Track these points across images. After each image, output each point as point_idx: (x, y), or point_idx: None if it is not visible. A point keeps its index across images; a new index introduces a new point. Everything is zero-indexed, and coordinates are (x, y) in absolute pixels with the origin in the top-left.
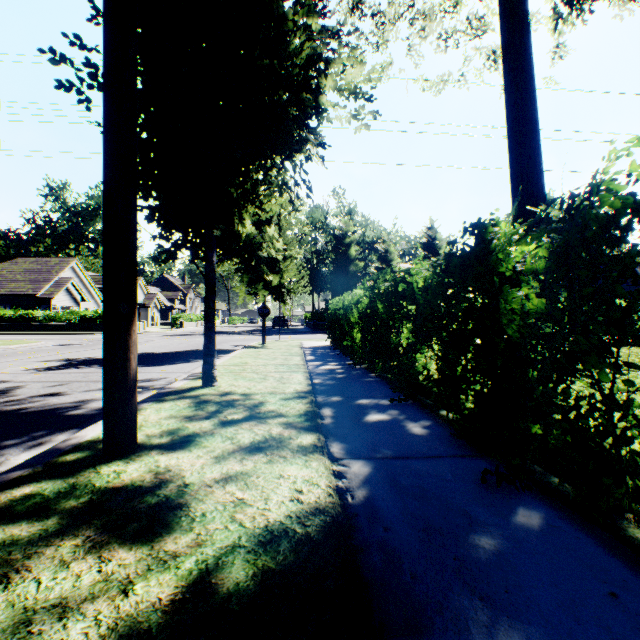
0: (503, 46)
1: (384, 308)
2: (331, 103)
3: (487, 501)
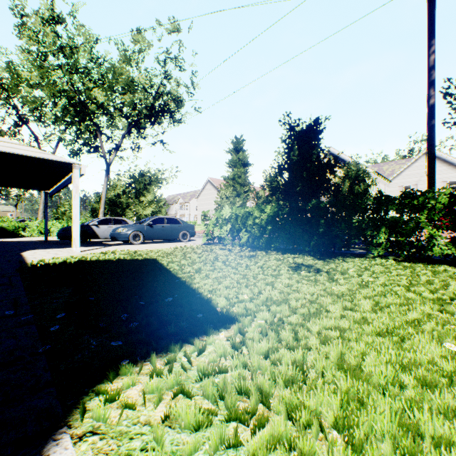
0: None
1: None
2: None
3: (388, 254)
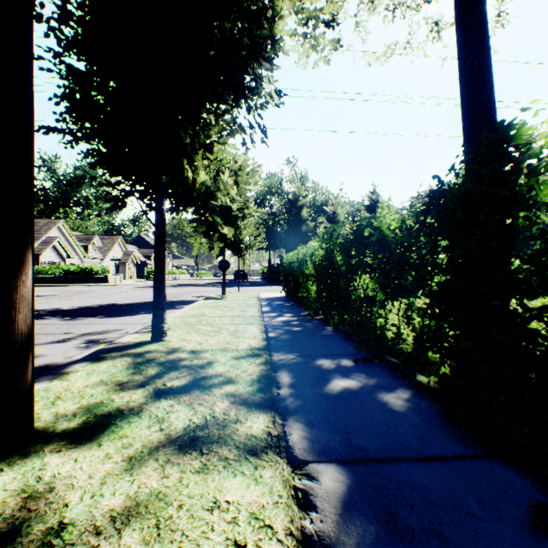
0: (456, 2)
1: (343, 259)
2: (288, 32)
3: None
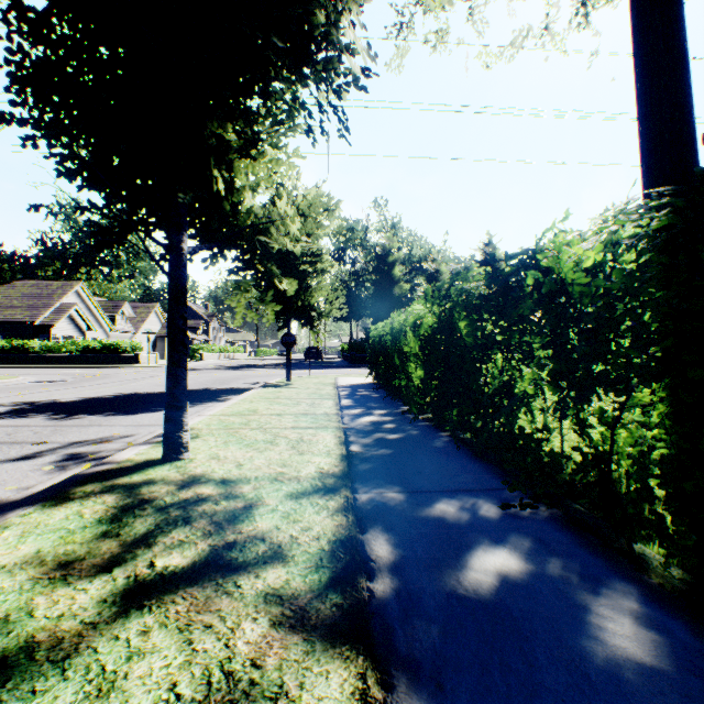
0: None
1: (471, 327)
2: None
3: None
